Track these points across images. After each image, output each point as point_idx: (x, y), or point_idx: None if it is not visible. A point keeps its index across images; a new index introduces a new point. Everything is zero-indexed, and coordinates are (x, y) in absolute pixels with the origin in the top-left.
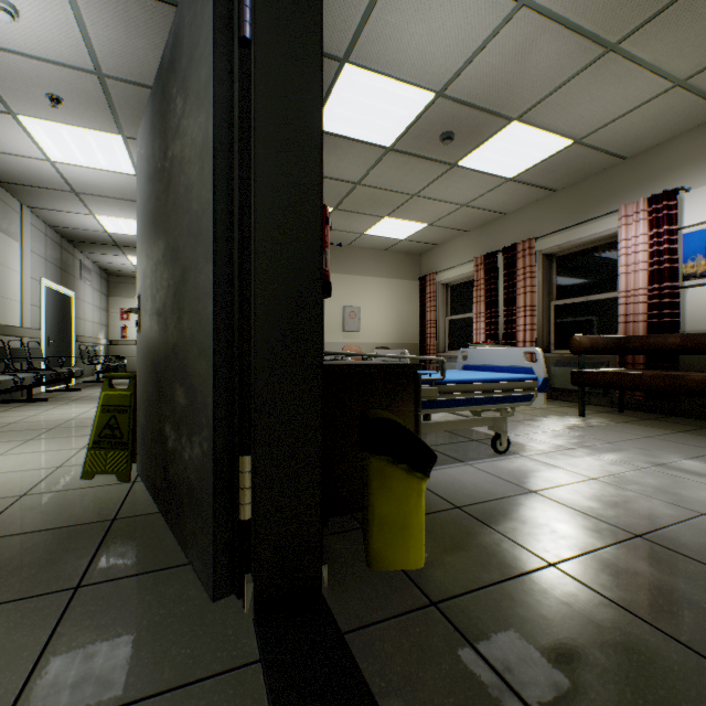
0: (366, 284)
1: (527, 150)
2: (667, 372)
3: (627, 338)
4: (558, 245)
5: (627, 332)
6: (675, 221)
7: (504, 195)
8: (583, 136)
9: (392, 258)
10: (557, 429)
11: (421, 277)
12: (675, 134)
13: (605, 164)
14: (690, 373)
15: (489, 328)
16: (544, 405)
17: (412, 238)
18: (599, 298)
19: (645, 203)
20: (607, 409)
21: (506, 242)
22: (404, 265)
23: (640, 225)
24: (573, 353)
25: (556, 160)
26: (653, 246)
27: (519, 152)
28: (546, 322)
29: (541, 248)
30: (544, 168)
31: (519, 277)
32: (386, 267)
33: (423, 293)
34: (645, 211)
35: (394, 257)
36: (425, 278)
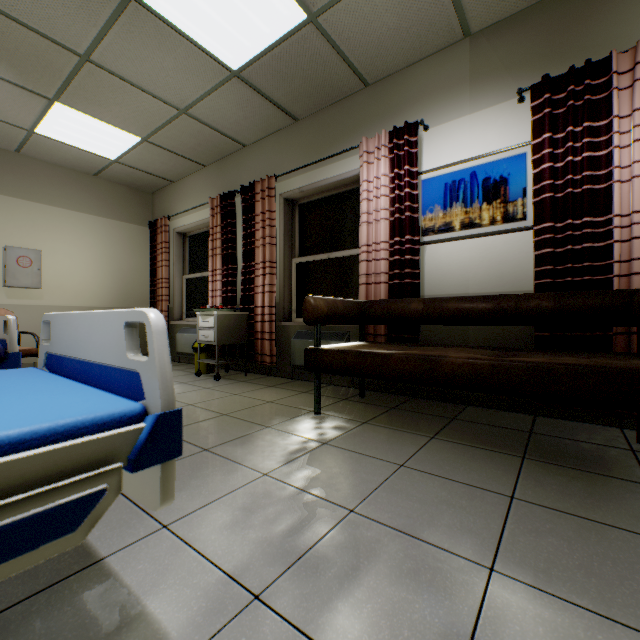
0: (59, 218)
1: (247, 7)
2: (415, 348)
3: (369, 302)
4: (300, 187)
5: (369, 296)
6: (416, 161)
7: (236, 108)
8: (319, 7)
9: (107, 190)
10: (268, 470)
11: (153, 222)
12: (416, 57)
13: (347, 88)
14: (441, 350)
15: (226, 289)
16: (166, 502)
17: (128, 161)
18: (342, 255)
19: (387, 137)
20: (349, 393)
21: (247, 181)
22: (128, 203)
23: (382, 163)
24: (306, 322)
25: (291, 53)
26: (395, 190)
27: (235, 7)
28: (288, 283)
29: (282, 191)
30: (278, 65)
31: (258, 225)
32: (97, 200)
33: (154, 243)
34: (387, 147)
35: (111, 189)
36: (156, 223)
